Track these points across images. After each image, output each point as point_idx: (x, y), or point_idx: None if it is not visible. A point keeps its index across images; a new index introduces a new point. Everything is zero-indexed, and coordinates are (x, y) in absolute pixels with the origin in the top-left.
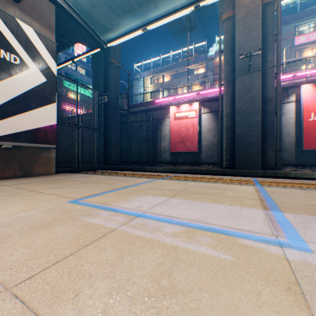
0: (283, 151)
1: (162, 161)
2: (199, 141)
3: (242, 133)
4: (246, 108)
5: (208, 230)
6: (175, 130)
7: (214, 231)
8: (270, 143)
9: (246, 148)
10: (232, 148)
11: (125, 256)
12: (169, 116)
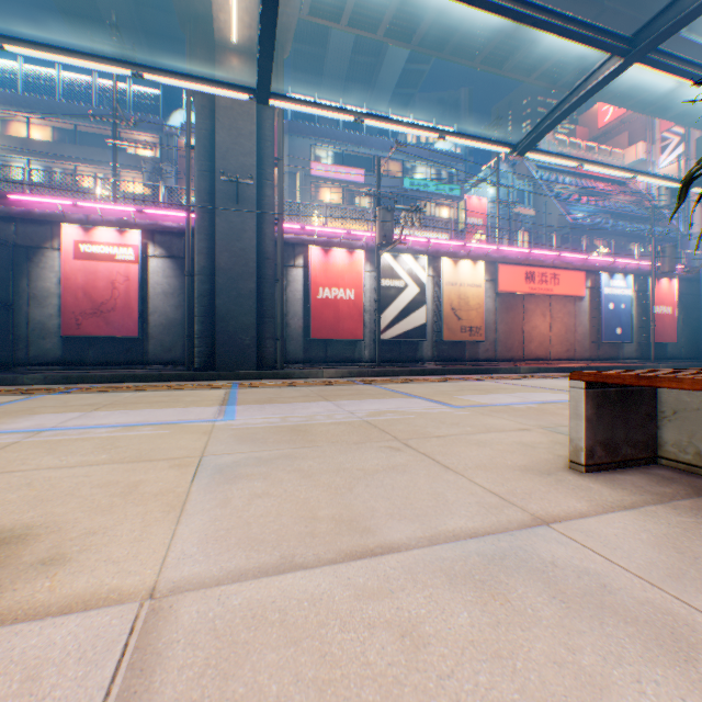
0: (290, 340)
1: (35, 360)
2: (145, 315)
3: (228, 308)
4: (235, 266)
5: (152, 424)
6: (80, 284)
7: (158, 424)
8: (271, 328)
9: (234, 335)
10: (212, 333)
11: (58, 448)
12: (59, 245)
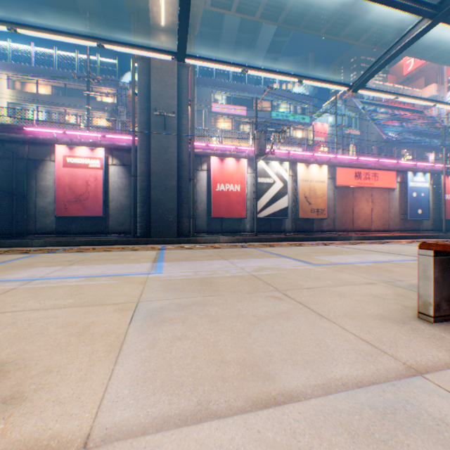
0: (198, 218)
1: (40, 231)
2: (107, 202)
3: (159, 197)
4: (163, 170)
5: (106, 276)
6: (66, 183)
7: (110, 275)
8: (186, 210)
9: (163, 214)
10: (149, 213)
11: (40, 293)
12: (54, 158)
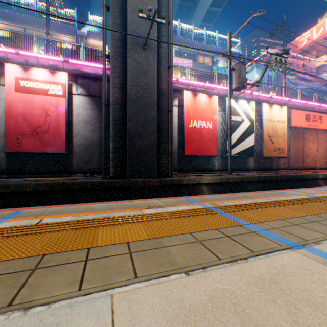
0: None
1: None
2: (70, 136)
3: (136, 129)
4: (142, 97)
5: None
6: (19, 111)
7: None
8: (165, 146)
9: (141, 150)
10: (123, 149)
11: None
12: (3, 82)
